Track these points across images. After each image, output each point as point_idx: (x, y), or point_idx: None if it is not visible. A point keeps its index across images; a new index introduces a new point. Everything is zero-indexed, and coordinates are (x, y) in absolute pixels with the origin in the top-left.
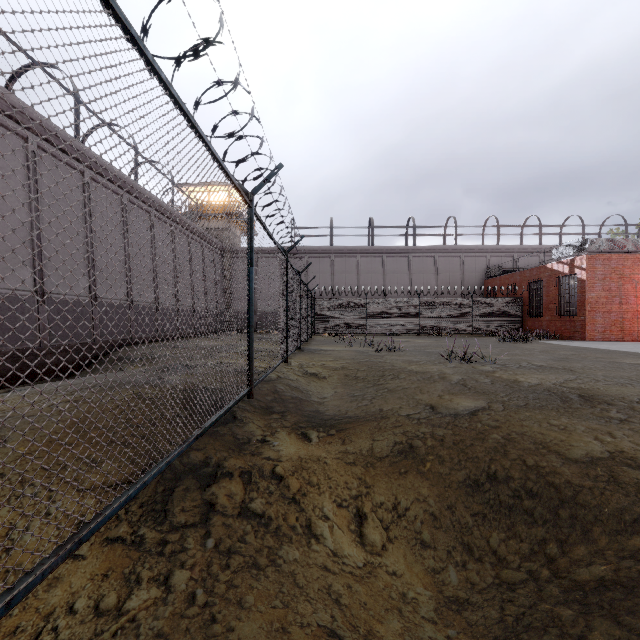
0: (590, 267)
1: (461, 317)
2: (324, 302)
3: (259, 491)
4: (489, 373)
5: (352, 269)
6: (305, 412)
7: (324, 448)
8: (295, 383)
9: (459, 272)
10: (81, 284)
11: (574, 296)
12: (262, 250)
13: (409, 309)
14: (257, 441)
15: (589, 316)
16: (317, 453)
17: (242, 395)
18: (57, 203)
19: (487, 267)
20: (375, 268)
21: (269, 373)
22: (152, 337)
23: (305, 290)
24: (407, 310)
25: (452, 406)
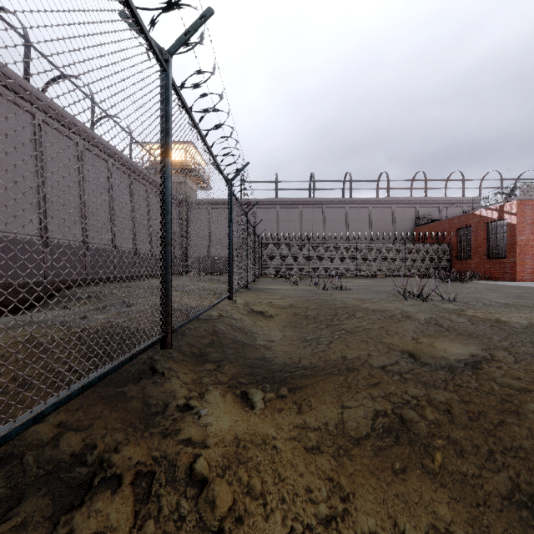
0: (520, 212)
1: (395, 260)
2: (270, 247)
3: (160, 518)
4: (458, 311)
5: (295, 218)
6: (248, 360)
7: (272, 421)
8: (238, 323)
9: (391, 221)
10: (31, 223)
11: (503, 240)
12: (215, 202)
13: (348, 253)
14: (176, 409)
15: (519, 258)
16: (262, 430)
17: (142, 347)
18: (3, 141)
19: (416, 217)
20: (316, 218)
21: (203, 312)
22: (109, 277)
23: (252, 232)
24: (346, 254)
25: (439, 355)
